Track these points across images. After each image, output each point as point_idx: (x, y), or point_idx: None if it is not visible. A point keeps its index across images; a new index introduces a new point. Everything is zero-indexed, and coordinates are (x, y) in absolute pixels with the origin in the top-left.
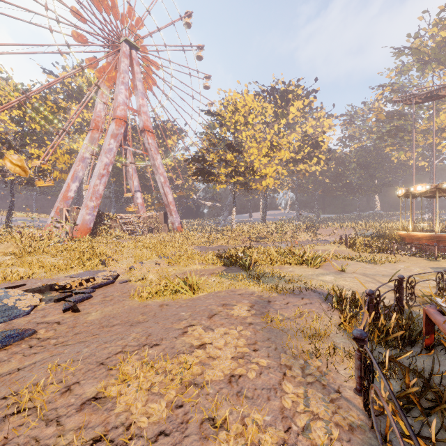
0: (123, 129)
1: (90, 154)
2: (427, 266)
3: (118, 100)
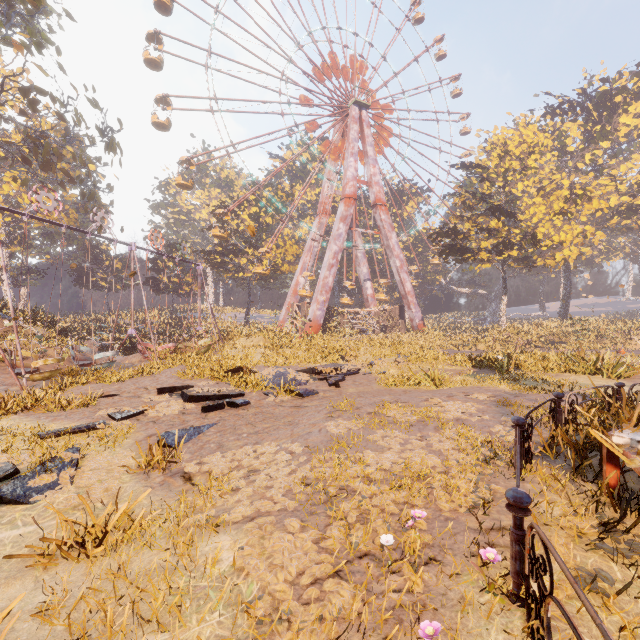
0: (353, 209)
1: (317, 242)
2: None
3: (347, 175)
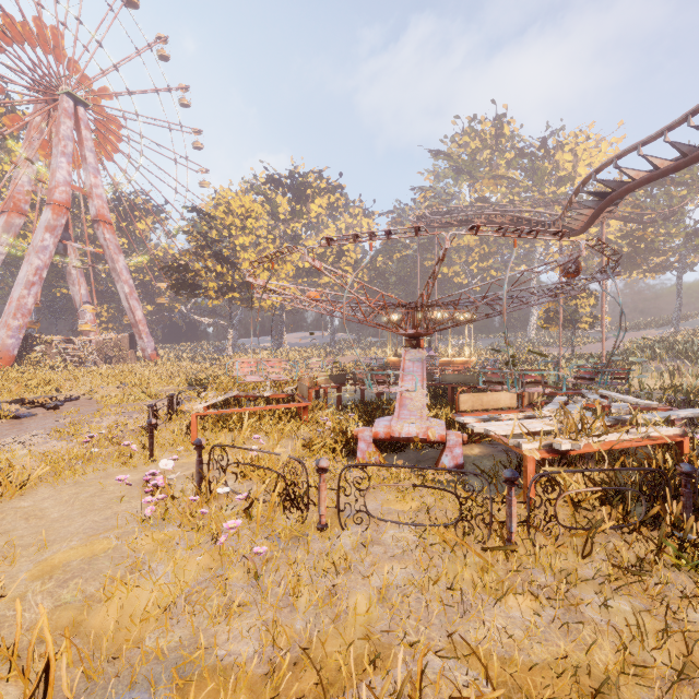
0: (65, 220)
1: (5, 247)
2: None
3: (57, 177)
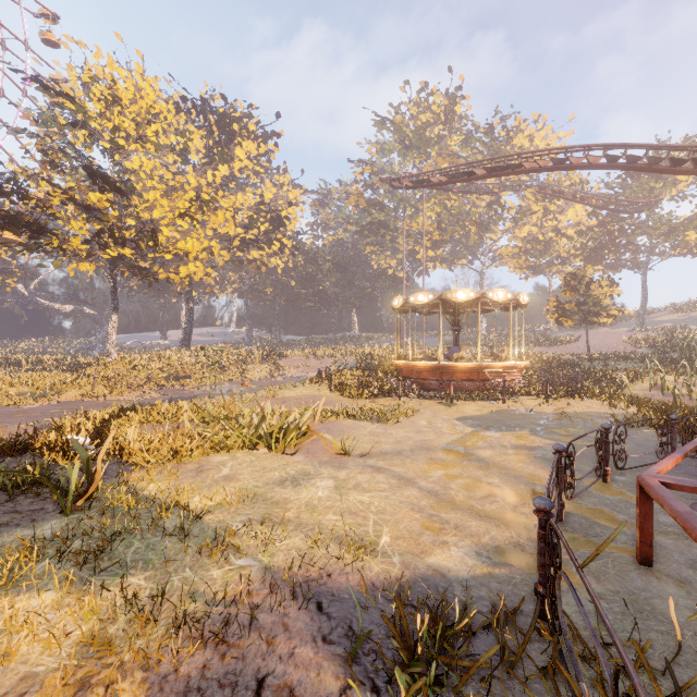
0: None
1: None
2: (451, 416)
3: None
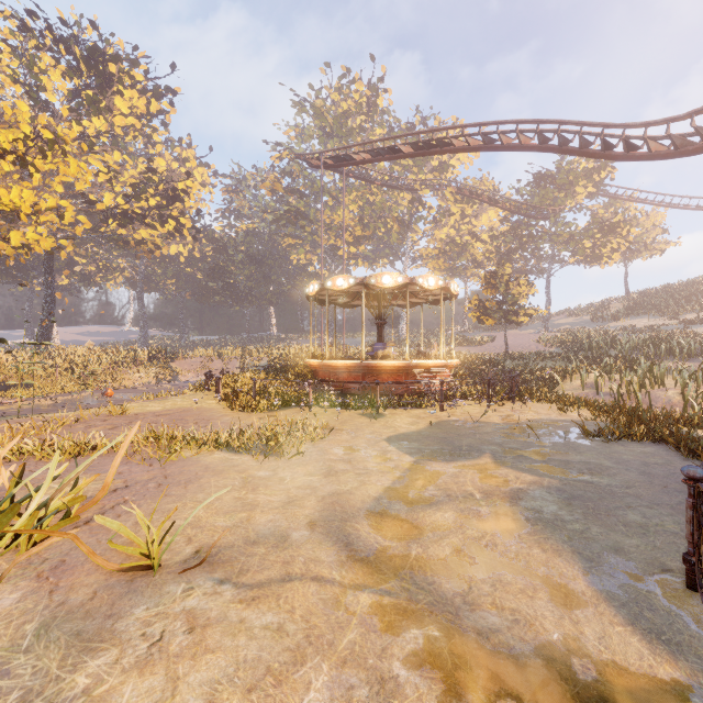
0: None
1: None
2: (380, 435)
3: None
